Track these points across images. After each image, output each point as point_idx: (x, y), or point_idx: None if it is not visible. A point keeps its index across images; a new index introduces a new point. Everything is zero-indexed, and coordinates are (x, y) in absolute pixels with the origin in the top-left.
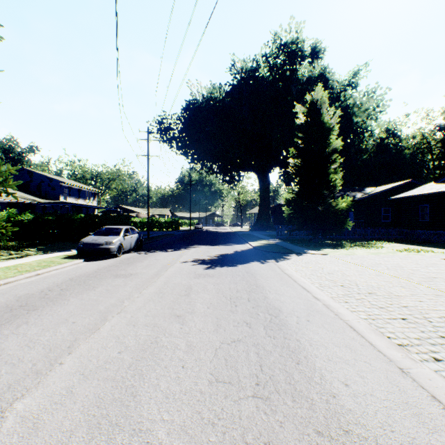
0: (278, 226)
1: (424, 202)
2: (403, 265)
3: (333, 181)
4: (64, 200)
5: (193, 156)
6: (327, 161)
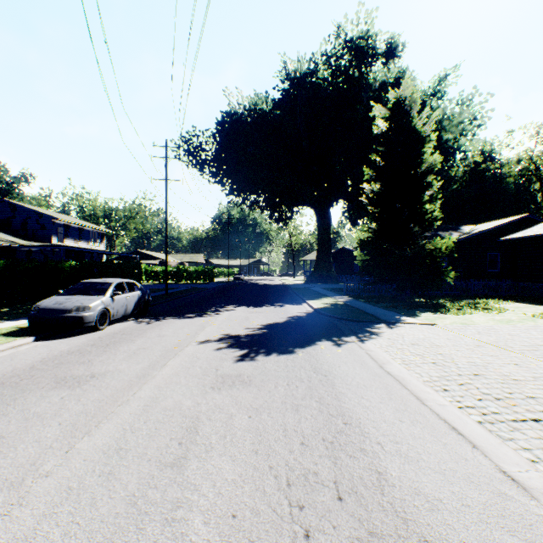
0: (342, 276)
1: None
2: None
3: (429, 214)
4: (58, 242)
5: (232, 187)
6: (419, 185)
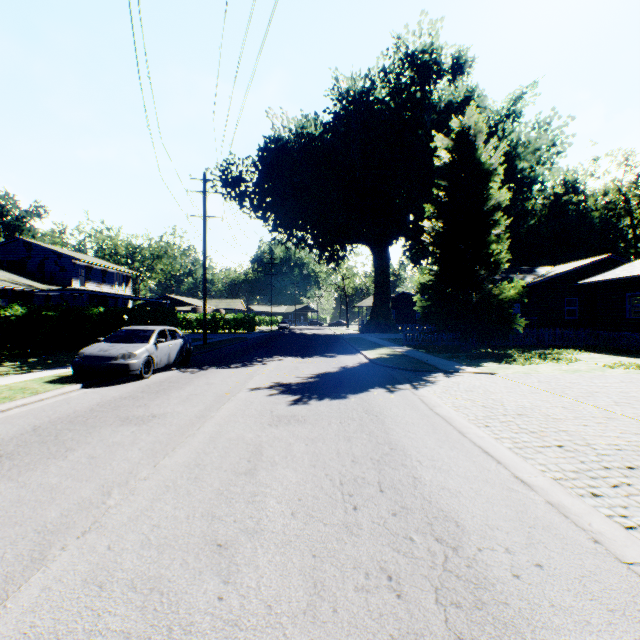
0: (402, 325)
1: (634, 289)
2: (639, 396)
3: (495, 255)
4: (79, 286)
5: (276, 222)
6: (485, 224)
